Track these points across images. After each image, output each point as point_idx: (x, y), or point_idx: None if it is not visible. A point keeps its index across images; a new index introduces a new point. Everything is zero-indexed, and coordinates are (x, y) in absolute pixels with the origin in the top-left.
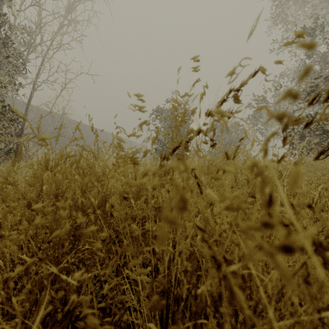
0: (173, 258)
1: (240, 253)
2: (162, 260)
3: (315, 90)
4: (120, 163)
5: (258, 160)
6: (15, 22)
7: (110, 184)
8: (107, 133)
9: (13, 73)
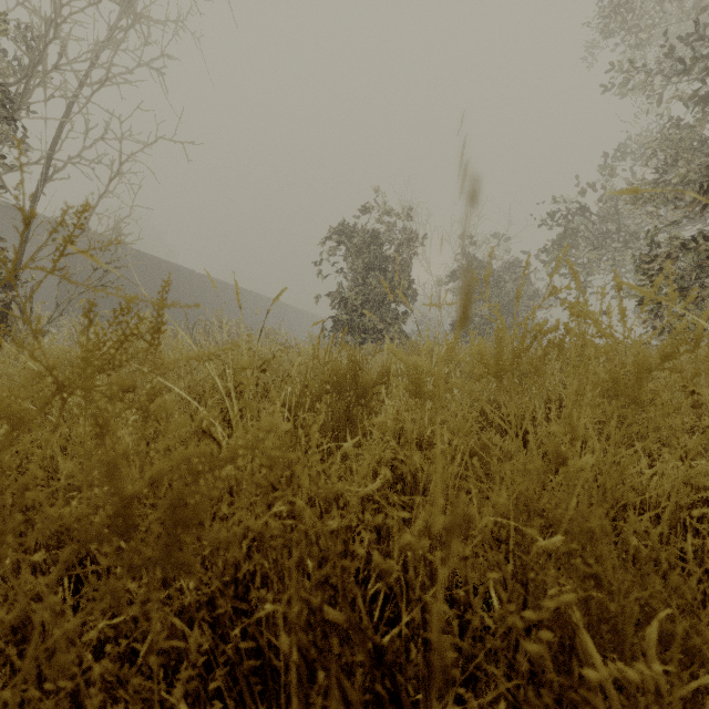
0: None
1: None
2: None
3: None
4: None
5: None
6: None
7: None
8: (228, 285)
9: None
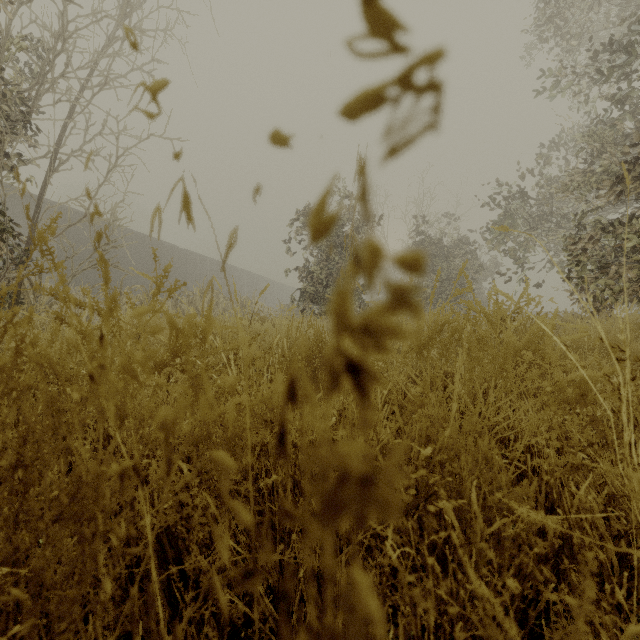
0: (344, 628)
1: (540, 602)
2: (311, 632)
3: (632, 168)
4: (112, 377)
5: (571, 326)
6: (7, 27)
7: (144, 414)
8: (207, 259)
9: (1, 132)
